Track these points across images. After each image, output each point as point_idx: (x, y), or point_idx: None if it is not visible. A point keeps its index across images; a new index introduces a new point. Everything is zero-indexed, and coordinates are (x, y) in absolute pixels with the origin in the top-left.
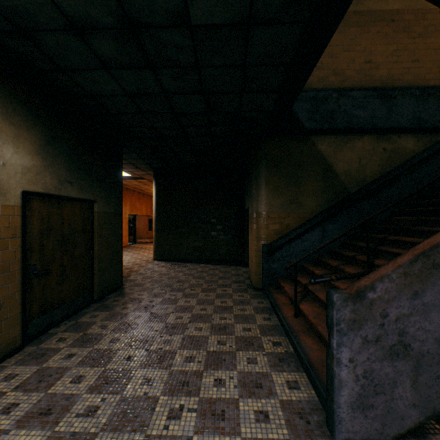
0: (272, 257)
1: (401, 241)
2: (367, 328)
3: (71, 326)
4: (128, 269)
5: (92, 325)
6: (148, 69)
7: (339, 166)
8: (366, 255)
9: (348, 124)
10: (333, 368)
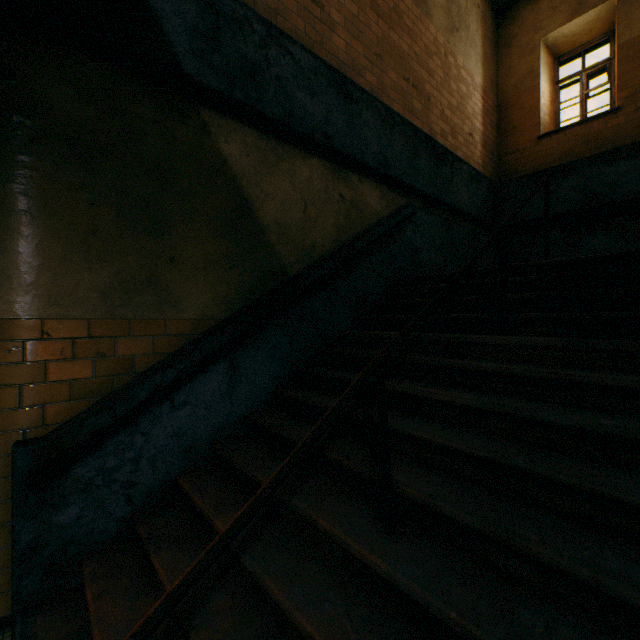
0: (60, 486)
1: (417, 397)
2: None
3: None
4: None
5: None
6: None
7: (269, 210)
8: (345, 438)
9: (287, 114)
10: None
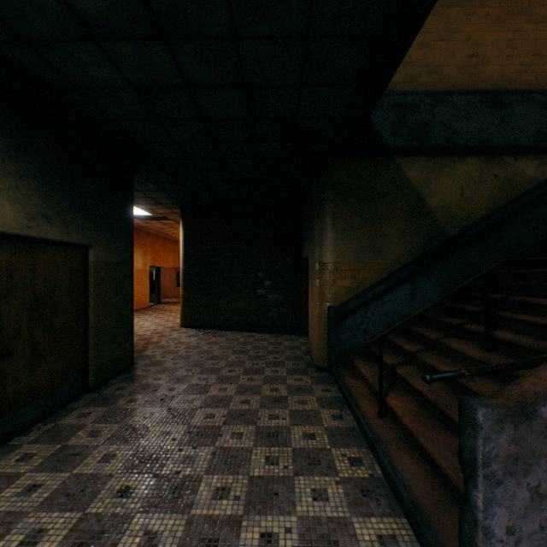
0: (342, 325)
1: (530, 304)
2: (539, 472)
3: (46, 432)
4: (145, 340)
5: (78, 430)
6: (158, 41)
7: (434, 199)
8: (477, 323)
9: (447, 140)
10: (477, 545)
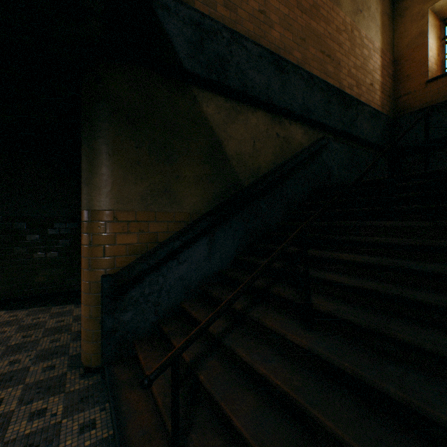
0: (123, 300)
1: (328, 259)
2: None
3: None
4: None
5: None
6: None
7: (231, 146)
8: (281, 283)
9: (243, 85)
10: None
